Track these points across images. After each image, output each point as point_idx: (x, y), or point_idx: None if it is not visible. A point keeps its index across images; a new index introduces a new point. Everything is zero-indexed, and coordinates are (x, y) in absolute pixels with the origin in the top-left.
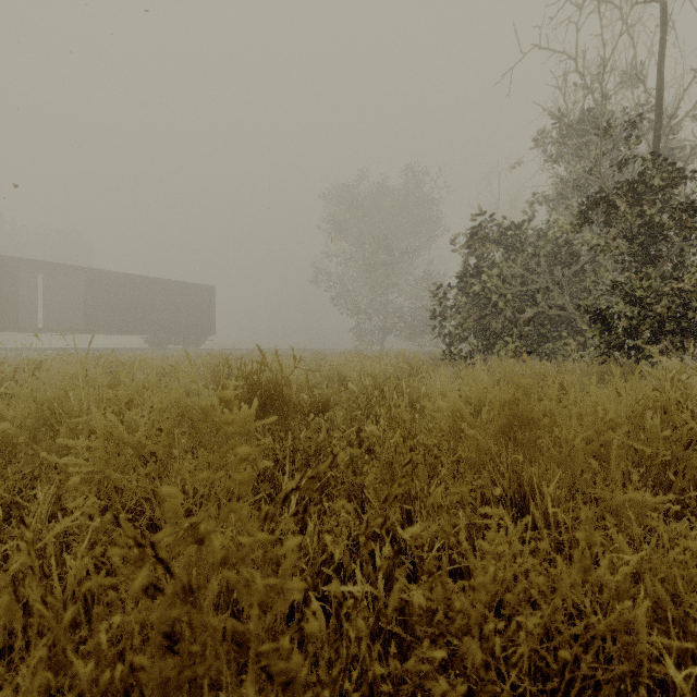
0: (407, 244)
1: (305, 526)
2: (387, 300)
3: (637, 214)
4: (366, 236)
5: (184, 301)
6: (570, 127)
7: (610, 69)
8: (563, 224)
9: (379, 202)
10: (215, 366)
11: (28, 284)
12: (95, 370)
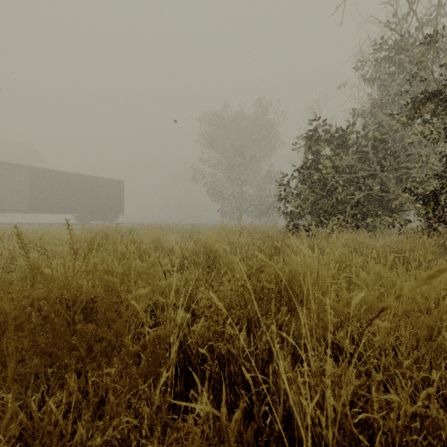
0: (256, 153)
1: None
2: (242, 190)
3: None
4: (228, 147)
5: (102, 190)
6: (402, 36)
7: None
8: (400, 116)
9: (237, 124)
10: (89, 240)
11: None
12: None
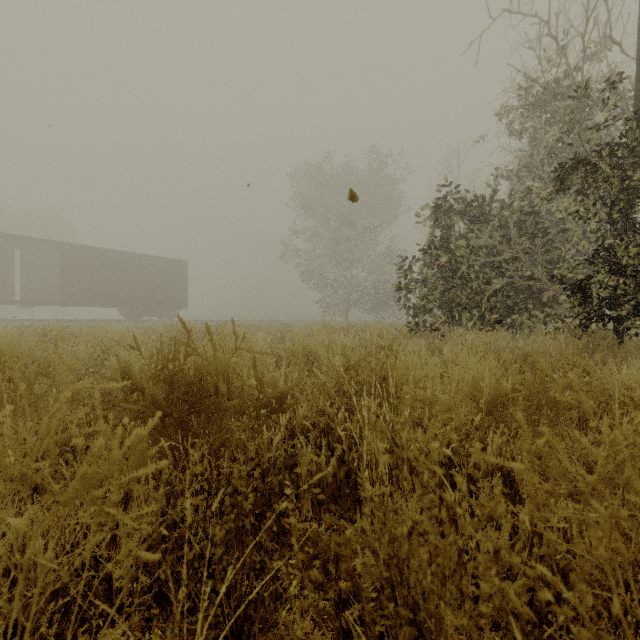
0: (370, 222)
1: (237, 634)
2: (351, 274)
3: (620, 177)
4: (331, 214)
5: (158, 274)
6: (546, 89)
7: (594, 21)
8: (541, 190)
9: (344, 181)
10: (168, 339)
11: (6, 258)
12: (27, 345)
